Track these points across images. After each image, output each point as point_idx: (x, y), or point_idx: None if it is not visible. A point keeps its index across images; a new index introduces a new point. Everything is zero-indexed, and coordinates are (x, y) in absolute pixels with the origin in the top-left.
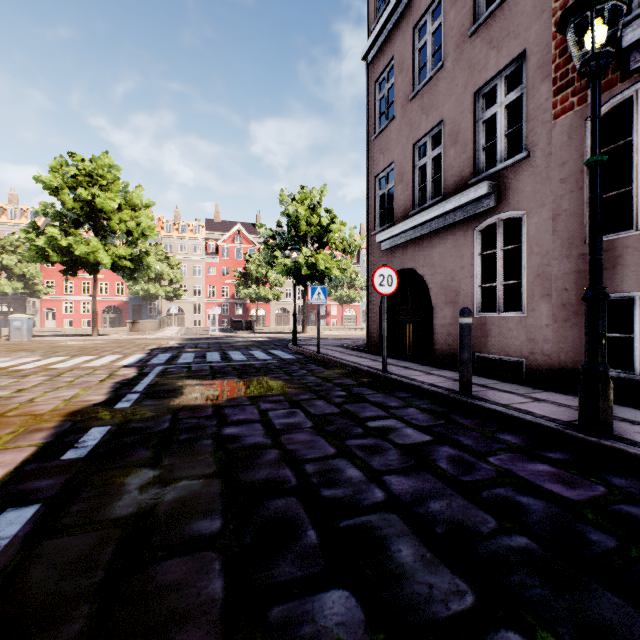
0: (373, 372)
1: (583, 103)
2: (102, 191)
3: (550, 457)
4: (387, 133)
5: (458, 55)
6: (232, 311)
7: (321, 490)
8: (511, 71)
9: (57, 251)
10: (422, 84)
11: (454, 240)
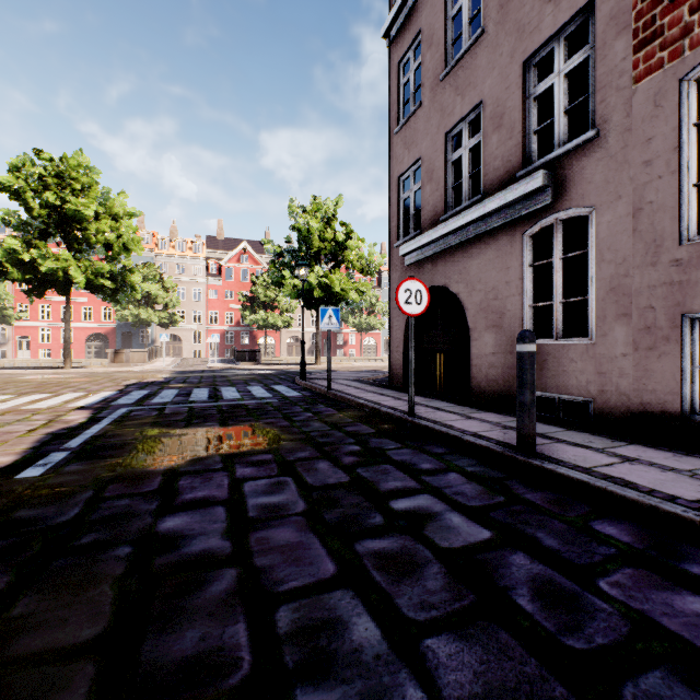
0: (397, 416)
1: (677, 57)
2: (74, 196)
3: (699, 577)
4: (413, 123)
5: (502, 17)
6: (237, 340)
7: (297, 694)
8: (573, 29)
9: (18, 267)
10: (456, 58)
11: (497, 249)
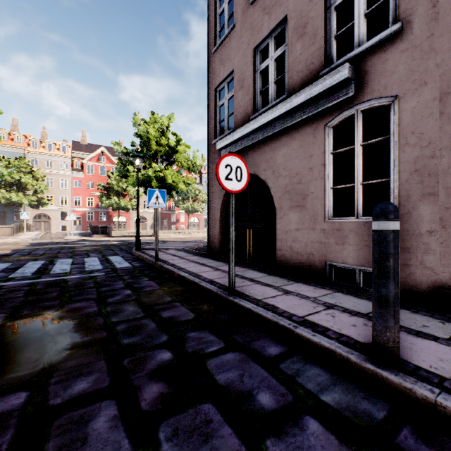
0: (217, 293)
1: None
2: None
3: None
4: (227, 43)
5: None
6: (97, 218)
7: None
8: None
9: None
10: None
11: (301, 140)
